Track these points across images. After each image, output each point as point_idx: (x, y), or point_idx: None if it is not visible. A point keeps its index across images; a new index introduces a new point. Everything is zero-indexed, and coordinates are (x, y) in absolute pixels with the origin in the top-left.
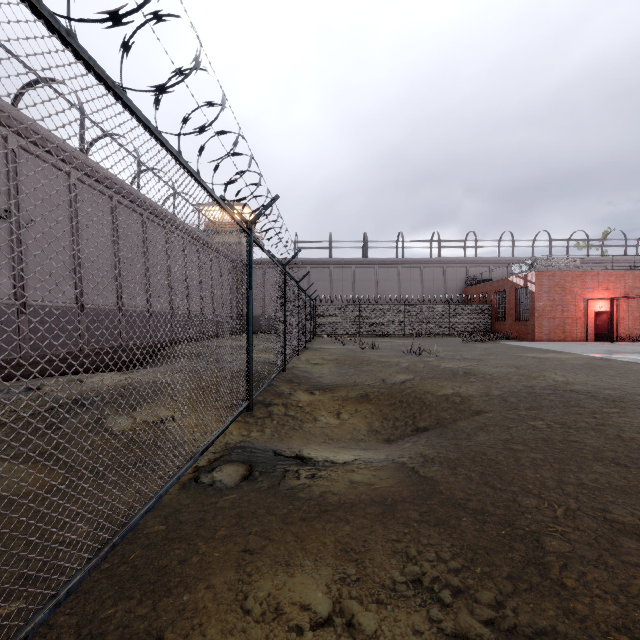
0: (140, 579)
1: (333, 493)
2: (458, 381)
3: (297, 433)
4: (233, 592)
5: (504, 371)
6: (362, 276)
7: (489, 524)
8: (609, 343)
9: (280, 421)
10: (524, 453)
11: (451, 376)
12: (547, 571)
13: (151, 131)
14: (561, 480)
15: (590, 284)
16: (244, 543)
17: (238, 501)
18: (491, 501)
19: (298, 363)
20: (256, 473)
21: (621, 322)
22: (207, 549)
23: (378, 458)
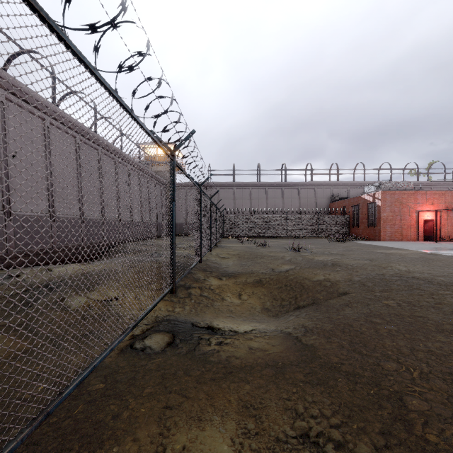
0: (80, 432)
1: (236, 357)
2: (328, 270)
3: (209, 309)
4: (154, 445)
5: (361, 263)
6: (256, 195)
7: (360, 385)
8: (434, 242)
9: (197, 300)
10: (382, 325)
11: (322, 266)
12: (412, 427)
13: (86, 65)
14: (413, 348)
15: (420, 200)
16: (165, 400)
17: (162, 364)
18: (360, 365)
19: (210, 257)
20: (177, 341)
21: (443, 227)
22: (135, 405)
23: (270, 329)
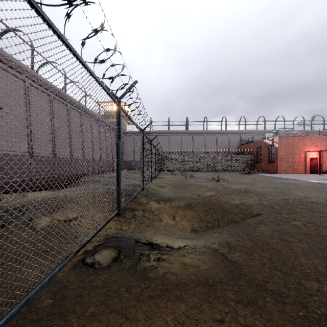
0: None
1: (172, 274)
2: (242, 196)
3: (150, 227)
4: None
5: (267, 190)
6: (185, 140)
7: (288, 305)
8: (318, 175)
9: (140, 219)
10: (294, 244)
11: (237, 193)
12: None
13: None
14: None
15: (307, 143)
16: (106, 321)
17: (107, 280)
18: (283, 283)
19: (151, 185)
20: (122, 257)
21: (324, 163)
22: None
23: (199, 245)
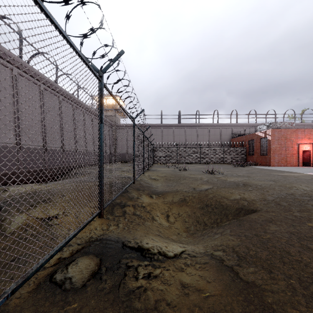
0: None
1: (167, 303)
2: (241, 190)
3: (140, 225)
4: None
5: (267, 183)
6: (178, 133)
7: None
8: (312, 167)
9: (130, 217)
10: None
11: (236, 186)
12: None
13: None
14: None
15: (300, 136)
16: None
17: None
18: None
19: (143, 178)
20: (102, 271)
21: None
22: None
23: (199, 252)
